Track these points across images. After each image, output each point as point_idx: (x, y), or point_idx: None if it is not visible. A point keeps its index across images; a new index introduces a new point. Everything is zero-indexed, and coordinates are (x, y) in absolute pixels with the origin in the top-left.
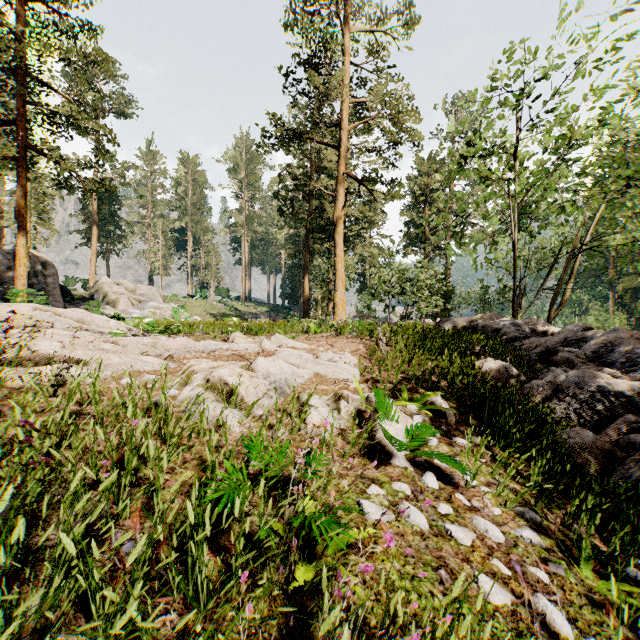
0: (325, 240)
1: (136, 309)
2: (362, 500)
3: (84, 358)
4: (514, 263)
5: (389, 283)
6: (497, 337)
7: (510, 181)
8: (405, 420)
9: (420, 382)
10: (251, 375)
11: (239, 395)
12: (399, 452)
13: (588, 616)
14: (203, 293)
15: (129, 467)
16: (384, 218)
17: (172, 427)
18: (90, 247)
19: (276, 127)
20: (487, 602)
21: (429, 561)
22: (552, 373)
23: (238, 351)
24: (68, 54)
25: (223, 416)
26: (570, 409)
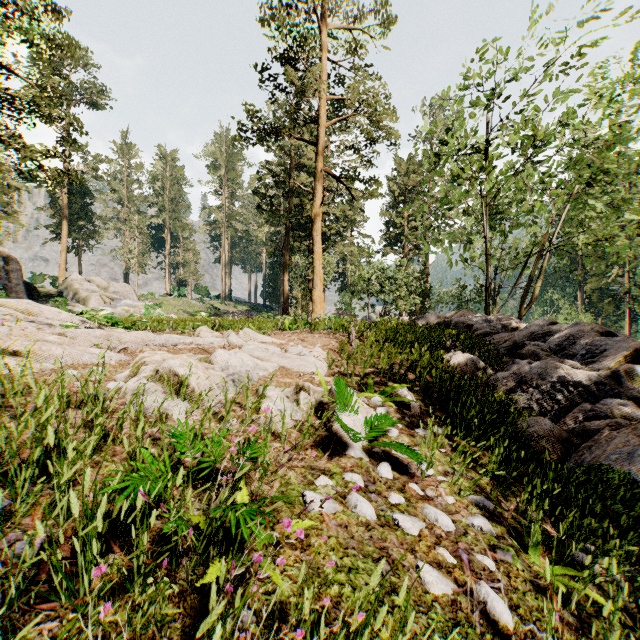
0: (305, 238)
1: (108, 307)
2: (307, 491)
3: (21, 349)
4: (487, 261)
5: (368, 281)
6: (468, 332)
7: (481, 179)
8: (366, 411)
9: (388, 375)
10: (207, 367)
11: (190, 387)
12: (356, 443)
13: (531, 602)
14: (181, 291)
15: (31, 459)
16: (365, 218)
17: (108, 419)
18: (60, 242)
19: (253, 121)
20: (426, 593)
21: (371, 552)
22: (517, 365)
23: (202, 345)
24: (29, 35)
25: (168, 408)
26: (532, 400)
